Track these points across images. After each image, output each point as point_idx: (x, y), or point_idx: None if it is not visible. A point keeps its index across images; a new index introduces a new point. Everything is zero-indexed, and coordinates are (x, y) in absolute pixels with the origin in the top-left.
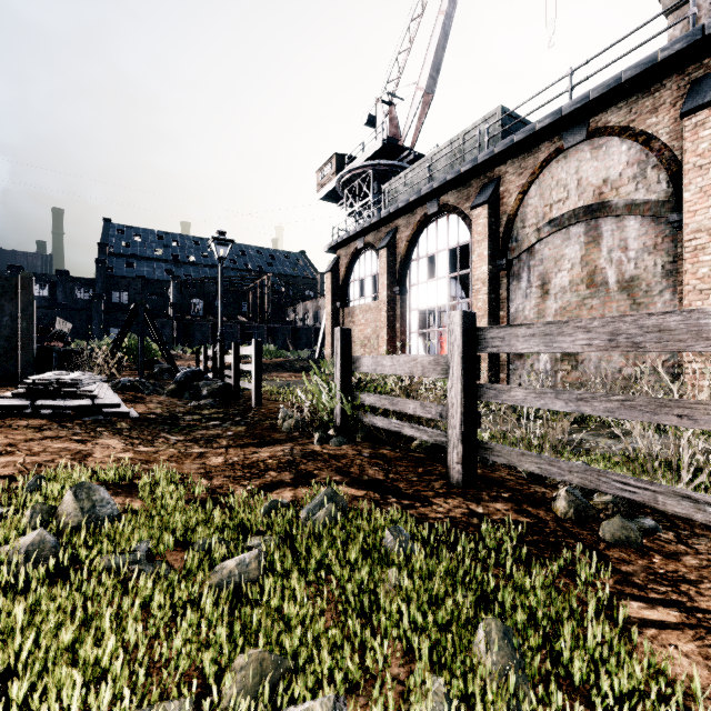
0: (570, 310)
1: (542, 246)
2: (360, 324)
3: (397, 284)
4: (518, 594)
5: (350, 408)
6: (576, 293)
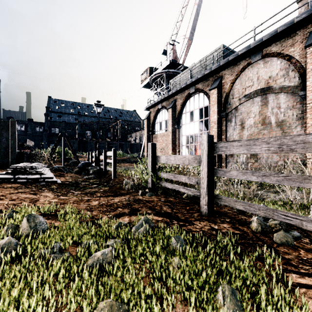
0: (254, 135)
1: (241, 106)
2: (160, 142)
3: (176, 124)
4: (237, 271)
5: (155, 179)
6: (256, 128)
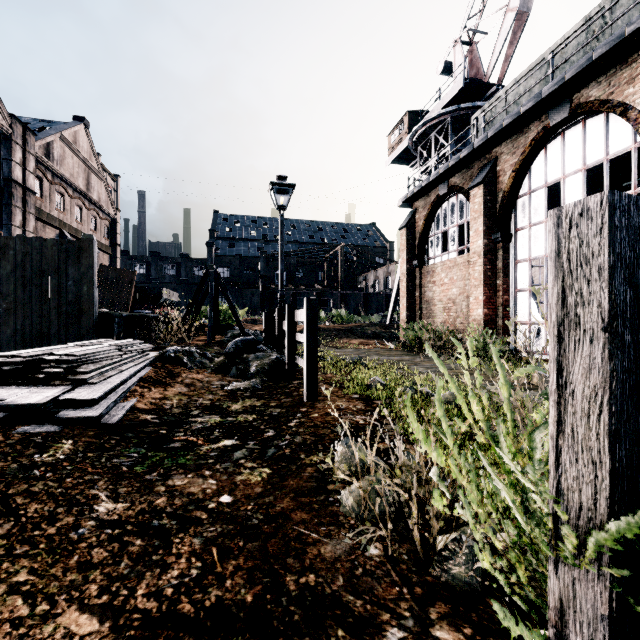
0: None
1: None
2: (442, 284)
3: (496, 230)
4: None
5: None
6: None
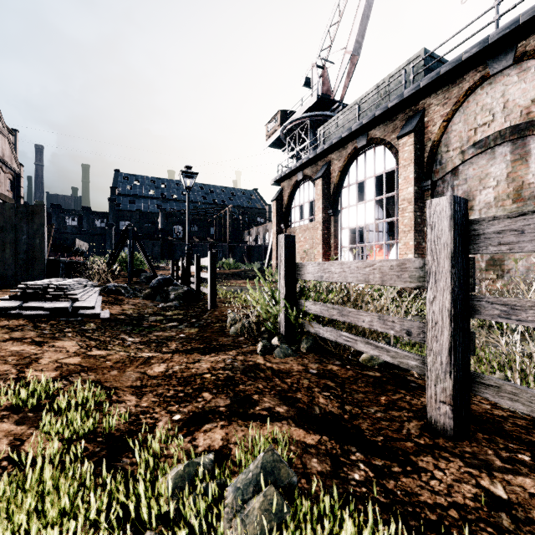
0: None
1: (466, 166)
2: (300, 241)
3: (330, 208)
4: None
5: (294, 316)
6: (501, 208)
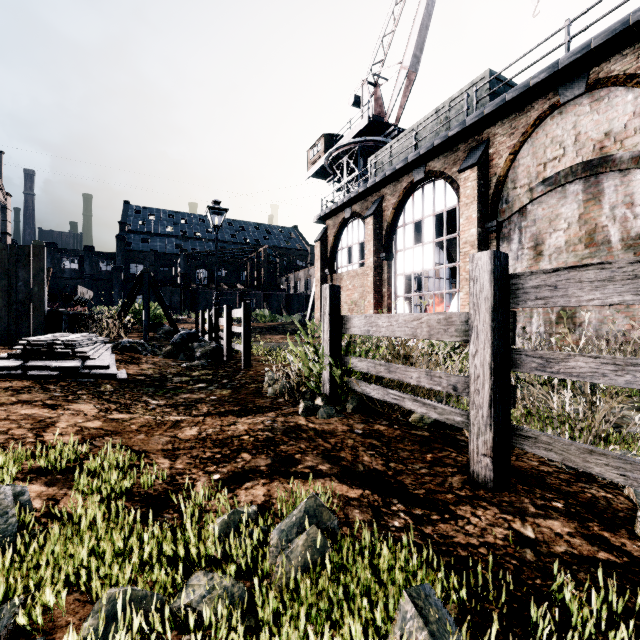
0: None
1: (535, 206)
2: (347, 290)
3: (383, 251)
4: None
5: (339, 374)
6: (573, 254)
